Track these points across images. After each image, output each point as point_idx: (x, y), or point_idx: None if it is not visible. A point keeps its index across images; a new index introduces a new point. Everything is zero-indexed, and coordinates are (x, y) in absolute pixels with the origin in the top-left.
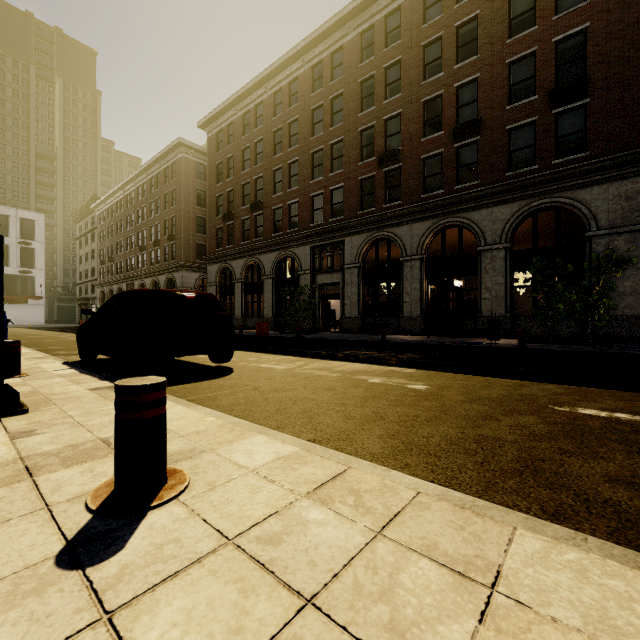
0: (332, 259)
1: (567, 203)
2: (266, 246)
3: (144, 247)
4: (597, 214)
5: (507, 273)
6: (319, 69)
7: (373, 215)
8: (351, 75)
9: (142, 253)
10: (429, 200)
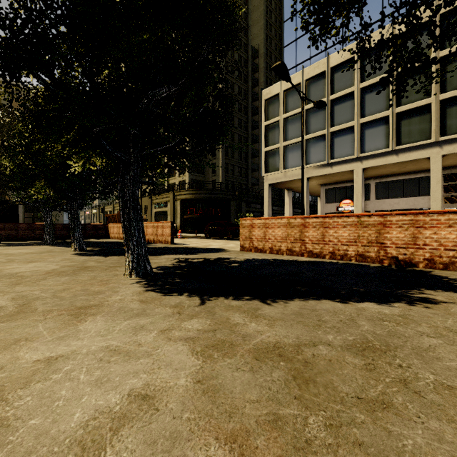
0: None
1: None
2: None
3: None
4: None
5: (24, 213)
6: None
7: None
8: None
9: None
10: None
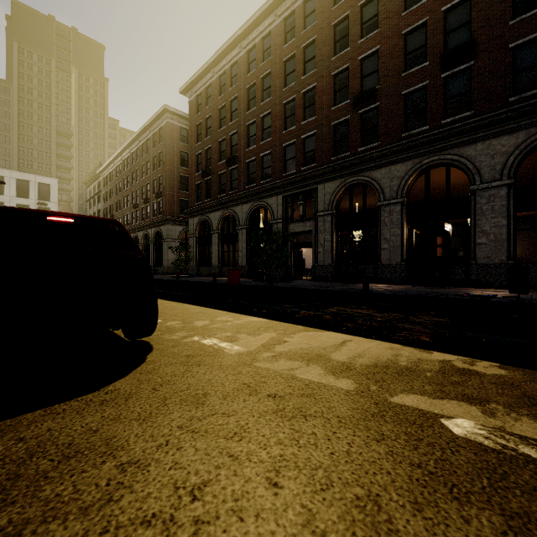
0: (304, 207)
1: None
2: (240, 198)
3: (137, 205)
4: None
5: (510, 214)
6: (291, 21)
7: (348, 159)
8: (324, 20)
9: (135, 210)
10: (411, 138)
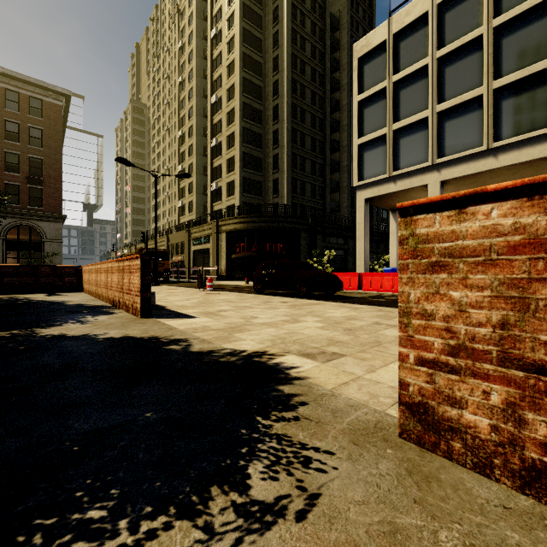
0: None
1: (35, 225)
2: None
3: None
4: (47, 233)
5: (4, 251)
6: None
7: None
8: None
9: None
10: None
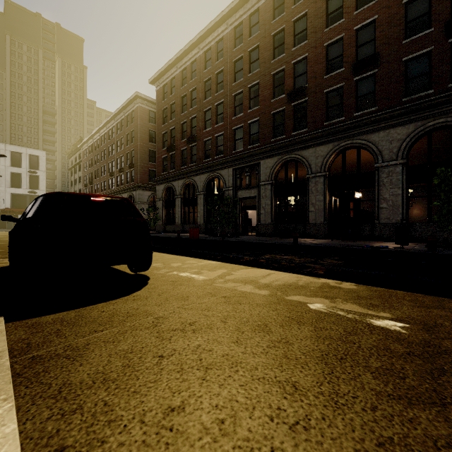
0: (250, 178)
1: None
2: (199, 169)
3: (113, 173)
4: None
5: (403, 185)
6: (239, 30)
7: (283, 141)
8: (265, 30)
9: (111, 178)
10: (331, 126)
